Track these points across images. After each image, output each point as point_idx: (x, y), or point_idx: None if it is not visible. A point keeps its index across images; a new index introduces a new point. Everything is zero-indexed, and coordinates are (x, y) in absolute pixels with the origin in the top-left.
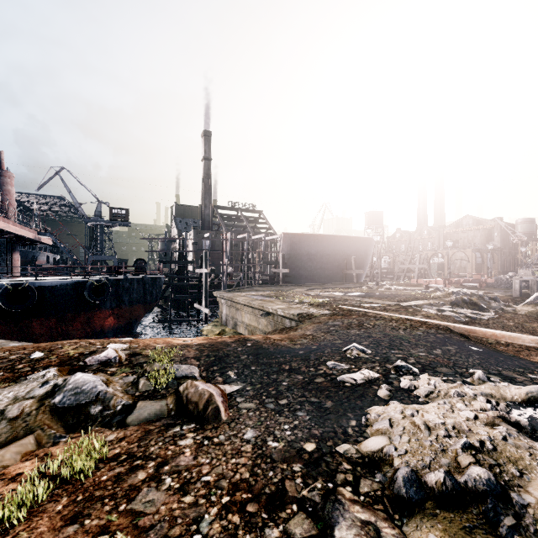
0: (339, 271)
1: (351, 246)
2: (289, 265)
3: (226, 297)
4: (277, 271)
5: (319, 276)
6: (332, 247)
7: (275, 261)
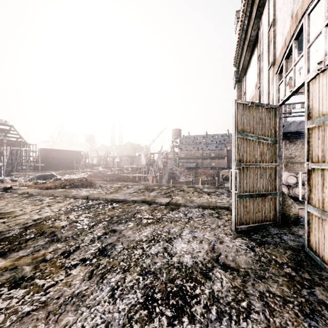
0: (68, 165)
1: (74, 154)
2: (43, 162)
3: (22, 174)
4: (38, 165)
5: (58, 167)
6: (65, 155)
7: (36, 160)
